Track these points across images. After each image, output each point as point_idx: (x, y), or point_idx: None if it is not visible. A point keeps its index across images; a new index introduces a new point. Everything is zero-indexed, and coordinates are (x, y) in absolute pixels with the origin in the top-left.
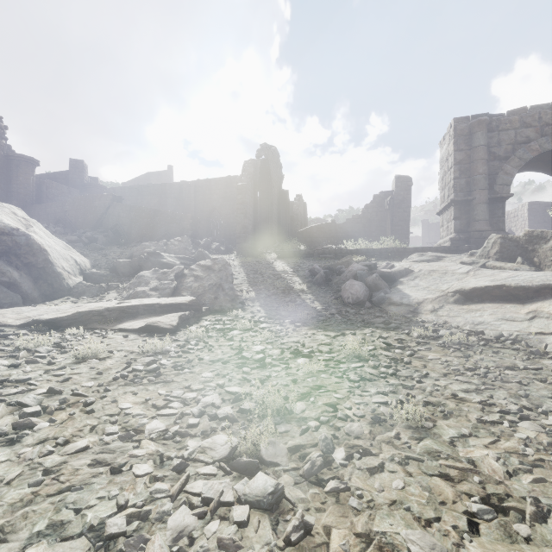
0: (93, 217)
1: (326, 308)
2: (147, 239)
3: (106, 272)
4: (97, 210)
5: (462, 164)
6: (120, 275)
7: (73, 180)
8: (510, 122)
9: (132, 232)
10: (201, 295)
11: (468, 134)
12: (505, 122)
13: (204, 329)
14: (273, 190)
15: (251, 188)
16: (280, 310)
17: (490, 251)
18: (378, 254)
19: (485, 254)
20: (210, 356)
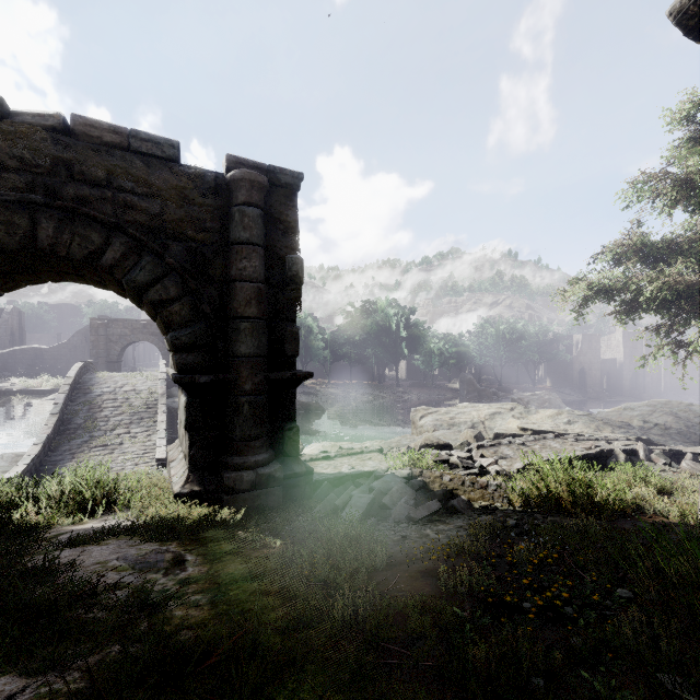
0: None
1: None
2: None
3: None
4: None
5: (95, 342)
6: None
7: None
8: (118, 325)
9: None
10: None
11: (98, 328)
12: (116, 324)
13: None
14: None
15: None
16: None
17: None
18: (36, 393)
19: None
20: None
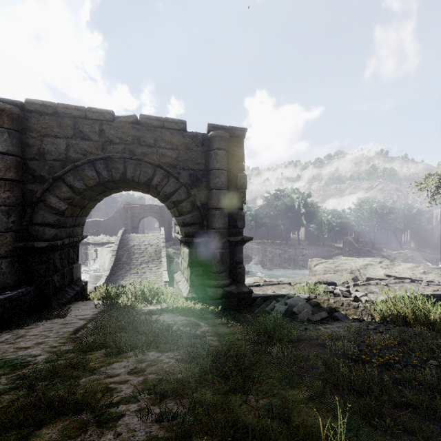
0: None
1: None
2: None
3: None
4: None
5: (126, 217)
6: None
7: None
8: (137, 207)
9: None
10: None
11: (127, 209)
12: (136, 207)
13: None
14: None
15: None
16: None
17: None
18: (99, 244)
19: None
20: None
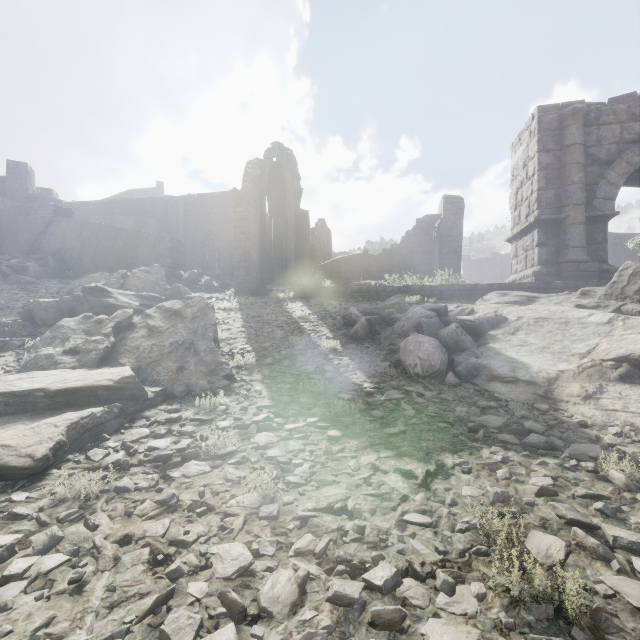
0: (27, 238)
1: (380, 386)
2: (106, 270)
3: (17, 319)
4: (33, 227)
5: (550, 169)
6: (38, 324)
7: (13, 190)
8: (614, 112)
9: (84, 260)
10: (154, 363)
11: (558, 129)
12: (608, 112)
13: (112, 465)
14: (289, 207)
15: (256, 198)
16: (298, 392)
17: (626, 288)
18: (437, 294)
19: (616, 293)
20: (46, 639)
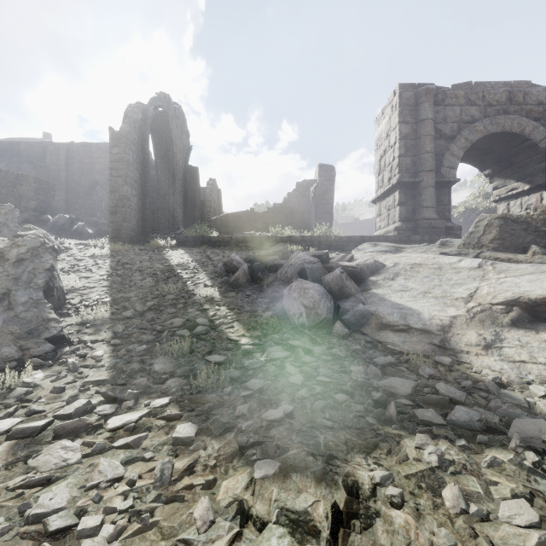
0: None
1: (260, 342)
2: None
3: None
4: None
5: (408, 139)
6: None
7: None
8: (455, 96)
9: None
10: None
11: (414, 105)
12: (451, 96)
13: None
14: (177, 159)
15: (137, 142)
16: (154, 354)
17: (482, 237)
18: (316, 244)
19: (473, 242)
20: None
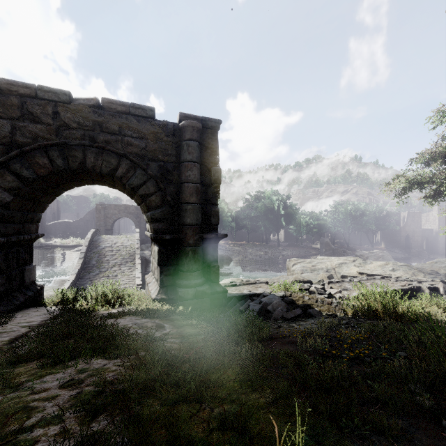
0: None
1: None
2: None
3: None
4: None
5: (98, 218)
6: None
7: None
8: (111, 208)
9: None
10: None
11: (100, 210)
12: (110, 207)
13: None
14: None
15: None
16: None
17: None
18: (67, 247)
19: None
20: None
